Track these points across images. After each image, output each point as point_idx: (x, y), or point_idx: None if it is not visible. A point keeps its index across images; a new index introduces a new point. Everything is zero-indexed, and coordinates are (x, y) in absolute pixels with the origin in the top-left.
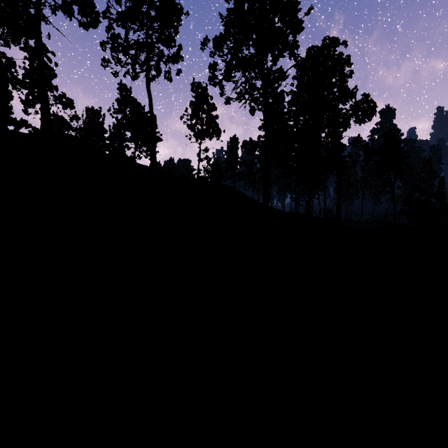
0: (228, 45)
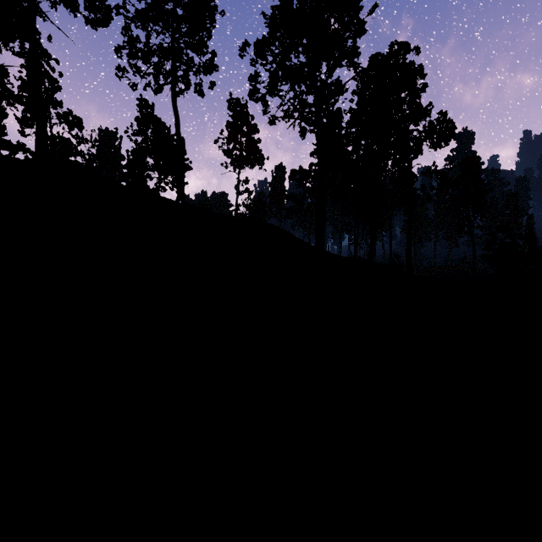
0: (273, 50)
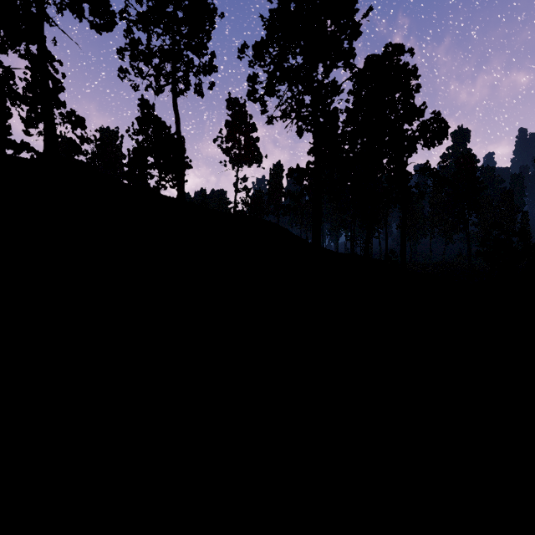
0: (271, 52)
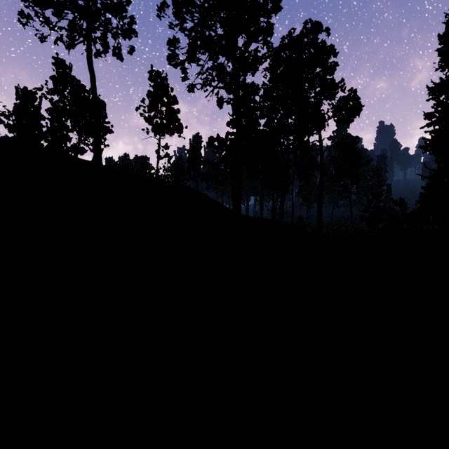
0: (192, 13)
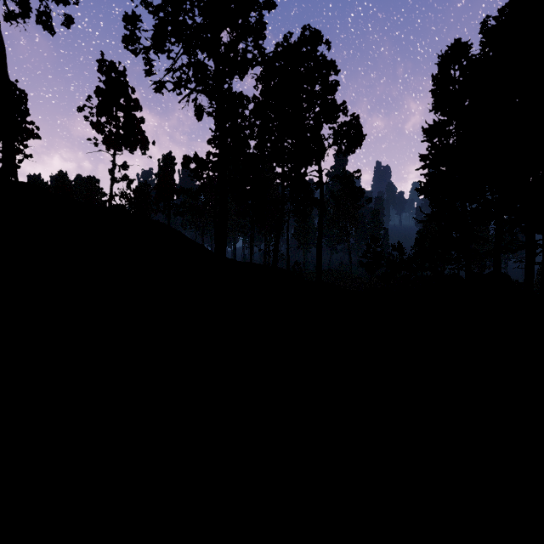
0: None
